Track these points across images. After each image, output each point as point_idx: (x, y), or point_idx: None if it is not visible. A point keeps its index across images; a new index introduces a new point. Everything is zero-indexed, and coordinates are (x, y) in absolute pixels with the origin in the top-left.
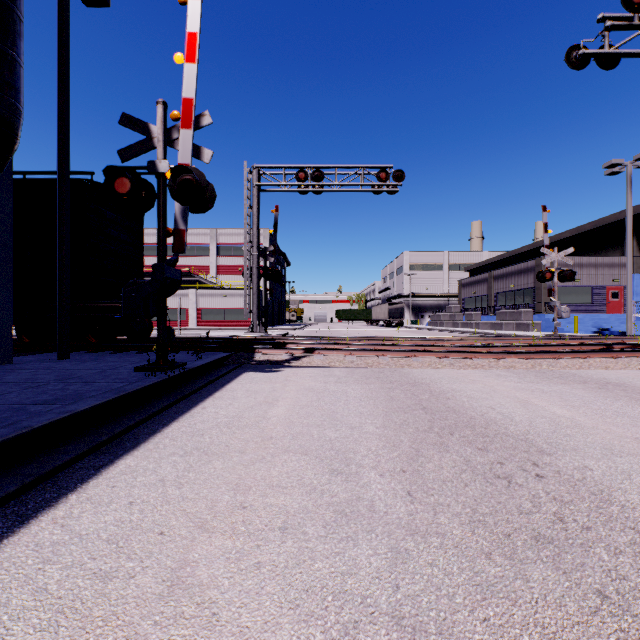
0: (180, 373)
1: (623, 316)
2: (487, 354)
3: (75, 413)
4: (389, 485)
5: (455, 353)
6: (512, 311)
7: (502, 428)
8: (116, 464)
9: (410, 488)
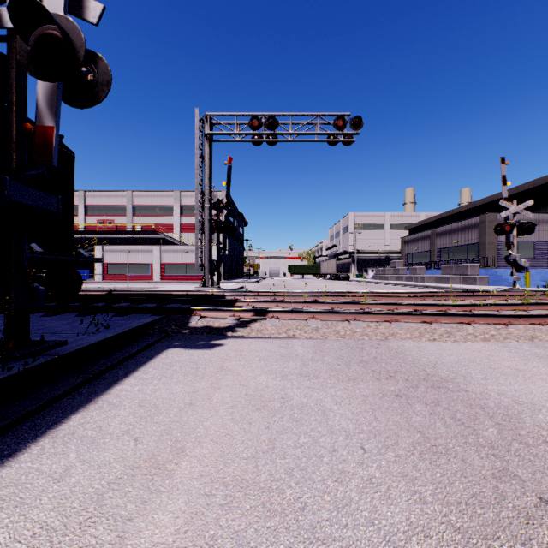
0: (18, 372)
1: None
2: (488, 318)
3: None
4: None
5: (447, 316)
6: (458, 265)
7: None
8: None
9: None
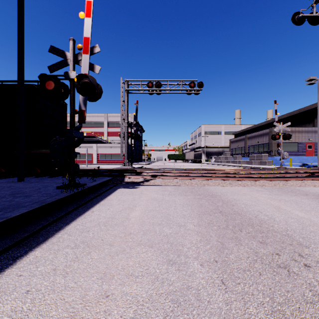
0: (81, 190)
1: (314, 157)
2: (249, 178)
3: (9, 218)
4: (208, 274)
5: (232, 177)
6: (257, 155)
7: (270, 226)
8: (28, 255)
9: (222, 277)
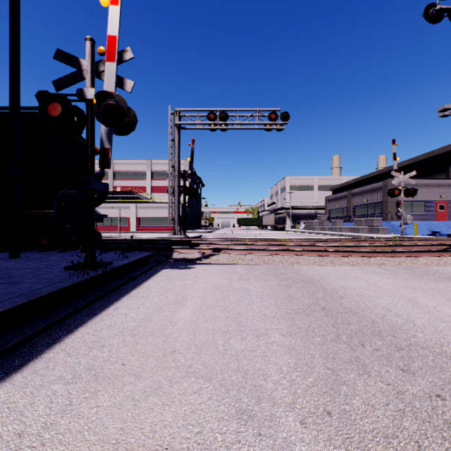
0: (102, 272)
1: (449, 222)
2: (360, 253)
3: None
4: (317, 446)
5: (334, 252)
6: (366, 219)
7: (411, 336)
8: None
9: None
